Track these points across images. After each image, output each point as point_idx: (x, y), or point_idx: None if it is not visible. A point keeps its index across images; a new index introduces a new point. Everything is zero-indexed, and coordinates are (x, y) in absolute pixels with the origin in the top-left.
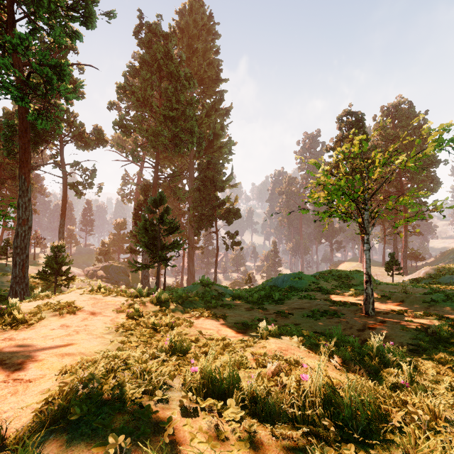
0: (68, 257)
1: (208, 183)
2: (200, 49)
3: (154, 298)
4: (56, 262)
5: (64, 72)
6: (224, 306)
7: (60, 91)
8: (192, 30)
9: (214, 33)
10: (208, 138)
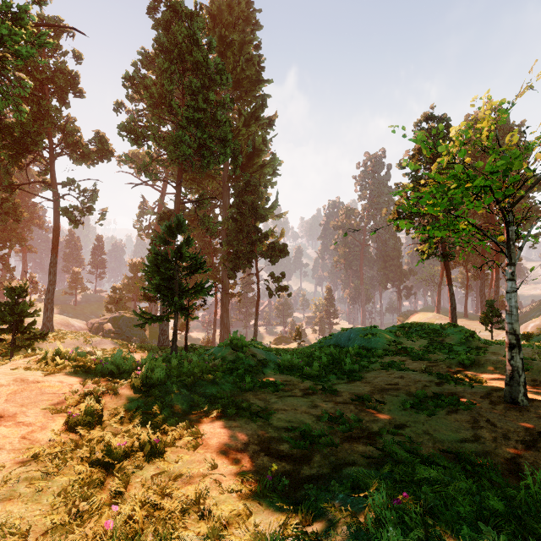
0: (32, 304)
1: (247, 210)
2: (236, 41)
3: (138, 378)
4: (14, 312)
5: (21, 22)
6: (266, 387)
7: (4, 39)
8: (226, 17)
9: (254, 24)
10: (247, 154)
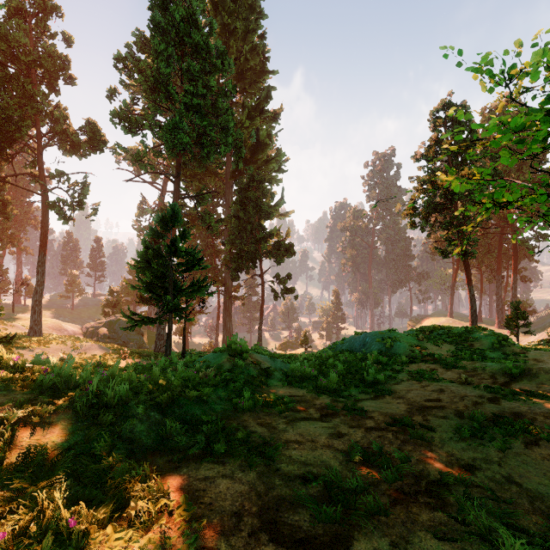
0: None
1: (250, 207)
2: (239, 30)
3: (85, 398)
4: None
5: None
6: (271, 406)
7: None
8: (229, 5)
9: (259, 13)
10: (251, 149)
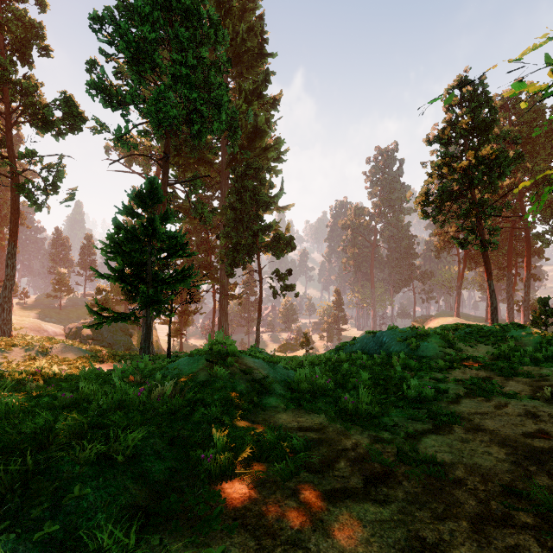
0: None
1: (247, 196)
2: (236, 9)
3: None
4: None
5: None
6: (267, 458)
7: None
8: None
9: None
10: (248, 136)
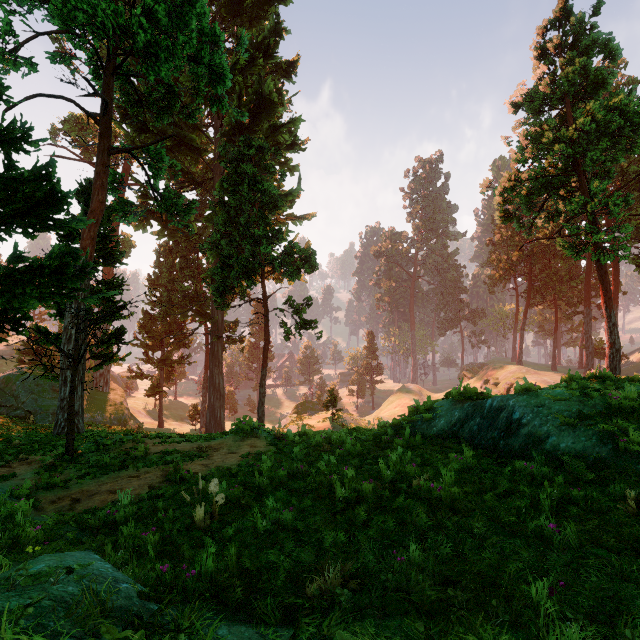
0: None
1: (245, 187)
2: None
3: None
4: None
5: None
6: None
7: None
8: None
9: None
10: (249, 107)
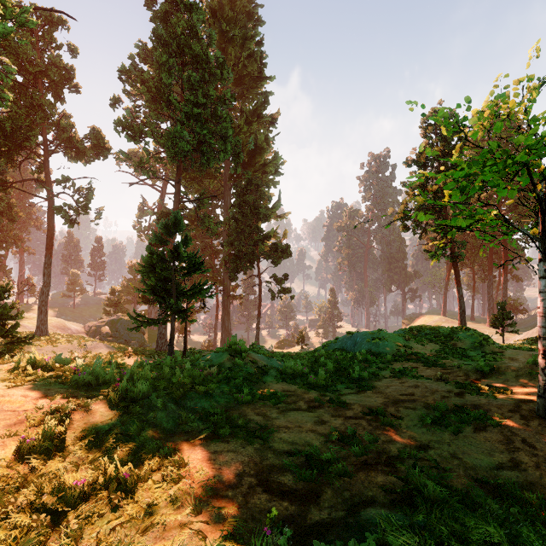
0: (15, 306)
1: (248, 210)
2: (238, 37)
3: (116, 391)
4: None
5: None
6: (266, 399)
7: None
8: (228, 12)
9: (256, 19)
10: (249, 153)
